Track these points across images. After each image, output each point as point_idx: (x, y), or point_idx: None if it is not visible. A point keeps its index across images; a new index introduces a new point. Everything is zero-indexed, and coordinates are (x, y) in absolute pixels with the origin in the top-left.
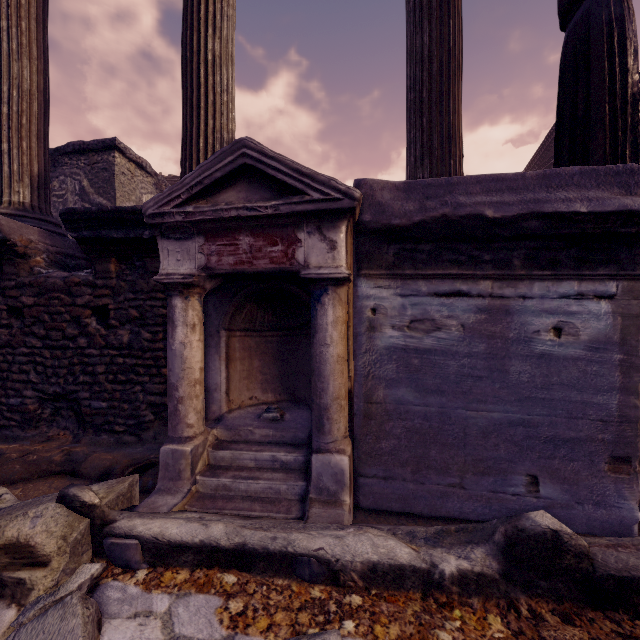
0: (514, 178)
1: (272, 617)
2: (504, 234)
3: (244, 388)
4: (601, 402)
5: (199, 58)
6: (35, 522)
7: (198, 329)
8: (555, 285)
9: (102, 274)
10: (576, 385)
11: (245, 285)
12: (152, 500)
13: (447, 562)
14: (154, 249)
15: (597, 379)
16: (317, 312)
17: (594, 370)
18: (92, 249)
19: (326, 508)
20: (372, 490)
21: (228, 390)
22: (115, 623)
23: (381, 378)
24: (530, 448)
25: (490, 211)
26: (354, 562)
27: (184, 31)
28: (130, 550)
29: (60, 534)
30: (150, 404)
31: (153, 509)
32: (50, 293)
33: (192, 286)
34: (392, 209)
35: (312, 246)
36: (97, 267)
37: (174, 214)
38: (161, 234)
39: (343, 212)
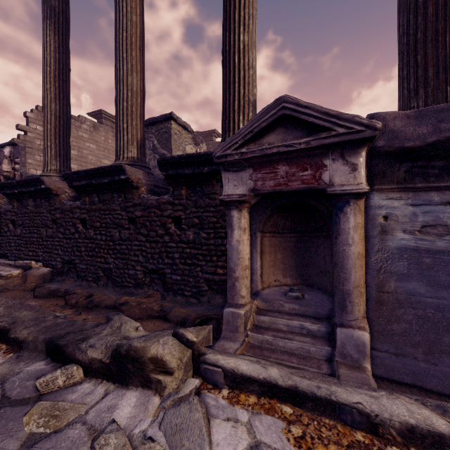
0: None
1: (326, 446)
2: None
3: (271, 273)
4: None
5: (234, 49)
6: (164, 347)
7: (247, 231)
8: None
9: (177, 197)
10: None
11: (274, 200)
12: (221, 343)
13: None
14: (208, 179)
15: None
16: (340, 219)
17: None
18: (172, 181)
19: (351, 371)
20: (383, 362)
21: (261, 274)
22: (217, 421)
23: (392, 272)
24: None
25: None
26: (392, 420)
27: (224, 33)
28: (217, 375)
29: (177, 357)
30: (205, 279)
31: (224, 350)
32: (149, 209)
33: (244, 202)
34: (405, 134)
35: (336, 169)
36: (175, 192)
37: (233, 155)
38: (224, 169)
39: (364, 141)
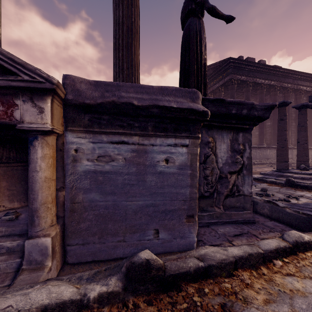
0: (149, 87)
1: None
2: (143, 114)
3: None
4: (183, 192)
5: None
6: None
7: None
8: (166, 140)
9: None
10: (174, 185)
11: None
12: None
13: (94, 290)
14: None
15: (182, 182)
16: (30, 151)
17: (181, 178)
18: None
19: (31, 273)
20: (75, 252)
21: None
22: None
23: (81, 188)
24: (155, 216)
25: (136, 102)
26: (31, 309)
27: None
28: None
29: None
30: None
31: None
32: None
33: None
34: (86, 94)
35: (26, 109)
36: None
37: None
38: None
39: (47, 91)
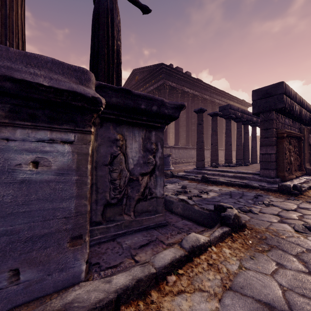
0: None
1: None
2: None
3: None
4: (65, 206)
5: None
6: None
7: None
8: (34, 132)
9: None
10: (49, 198)
11: None
12: None
13: None
14: None
15: (63, 192)
16: None
17: (61, 187)
18: None
19: None
20: None
21: None
22: None
23: None
24: (13, 250)
25: None
26: None
27: None
28: None
29: None
30: None
31: None
32: None
33: None
34: None
35: None
36: None
37: None
38: None
39: None
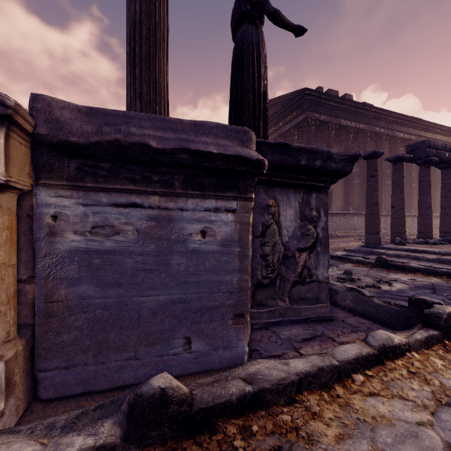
0: (175, 122)
1: None
2: (166, 162)
3: None
4: (228, 280)
5: None
6: None
7: None
8: (202, 202)
9: None
10: (214, 270)
11: None
12: None
13: (72, 446)
14: None
15: (226, 265)
16: None
17: (225, 259)
18: None
19: None
20: (53, 381)
21: None
22: None
23: (63, 278)
24: (186, 318)
25: (154, 142)
26: None
27: None
28: None
29: None
30: None
31: None
32: None
33: None
34: (70, 127)
35: None
36: None
37: None
38: None
39: None
